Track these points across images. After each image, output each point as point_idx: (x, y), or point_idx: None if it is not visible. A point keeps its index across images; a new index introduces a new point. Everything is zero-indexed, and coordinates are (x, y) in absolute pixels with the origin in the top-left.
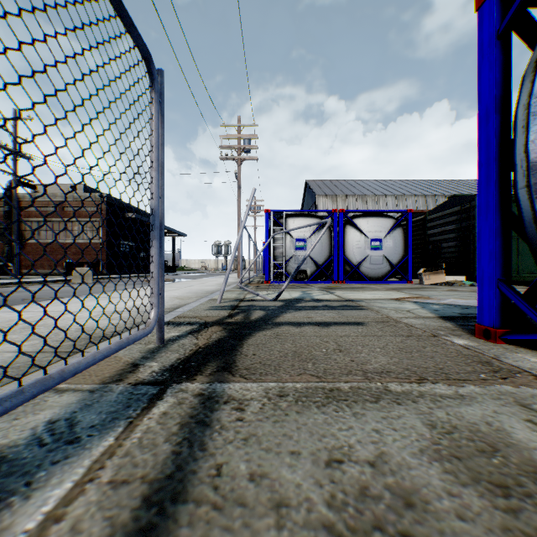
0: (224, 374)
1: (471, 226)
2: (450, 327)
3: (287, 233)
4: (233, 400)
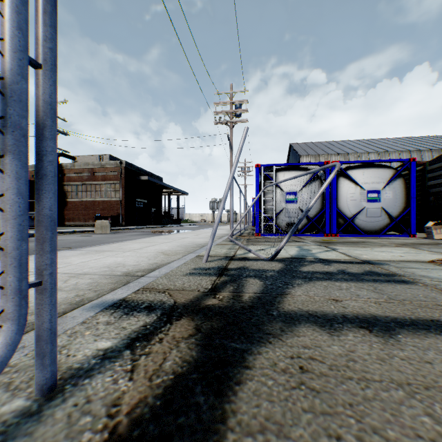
0: None
1: None
2: None
3: (277, 187)
4: None
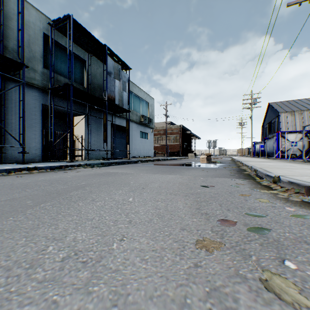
0: None
1: None
2: None
3: (286, 140)
4: None
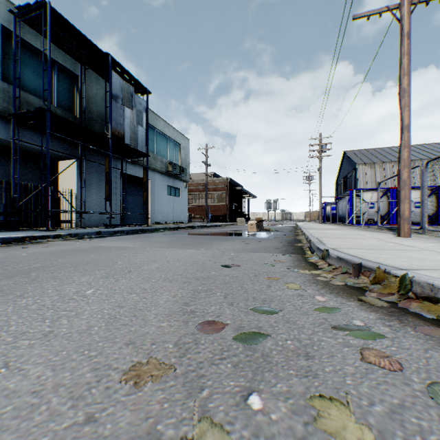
0: None
1: None
2: None
3: (362, 200)
4: None
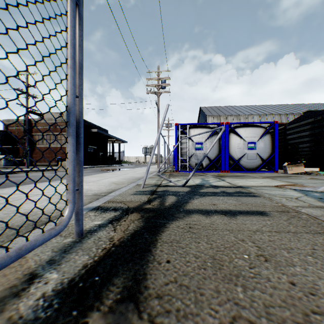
0: (128, 310)
1: (322, 132)
2: None
3: (189, 139)
4: None
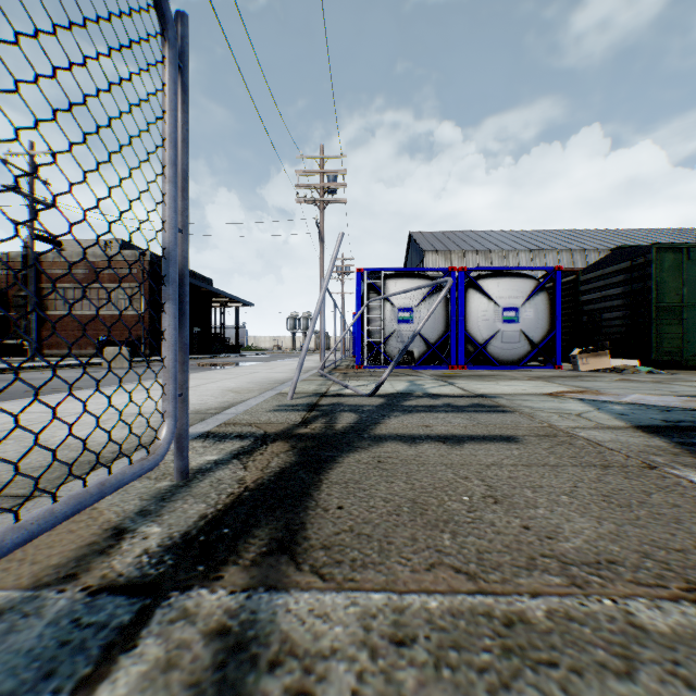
0: (280, 562)
1: (647, 290)
2: (666, 448)
3: (386, 300)
4: (291, 656)
